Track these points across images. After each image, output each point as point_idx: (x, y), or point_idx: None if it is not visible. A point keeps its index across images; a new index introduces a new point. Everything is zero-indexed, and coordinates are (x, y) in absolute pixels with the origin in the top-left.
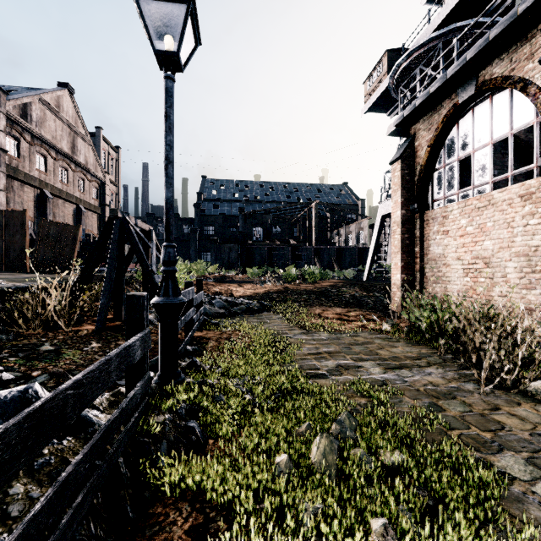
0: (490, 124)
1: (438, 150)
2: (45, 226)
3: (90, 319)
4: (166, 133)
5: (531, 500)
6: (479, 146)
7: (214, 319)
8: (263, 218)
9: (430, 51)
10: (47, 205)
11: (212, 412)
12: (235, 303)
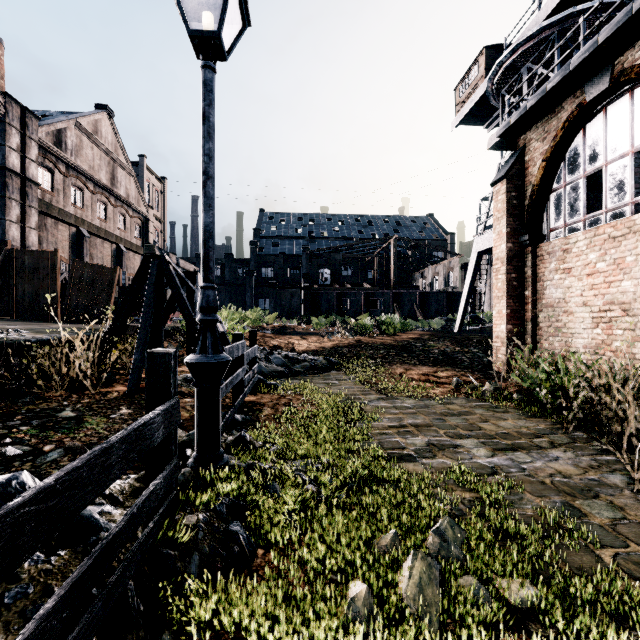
0: (631, 127)
1: (556, 165)
2: (78, 268)
3: (122, 379)
4: (205, 140)
5: None
6: (615, 157)
7: (271, 379)
8: (331, 257)
9: (541, 45)
10: (84, 245)
11: (263, 510)
12: (297, 359)
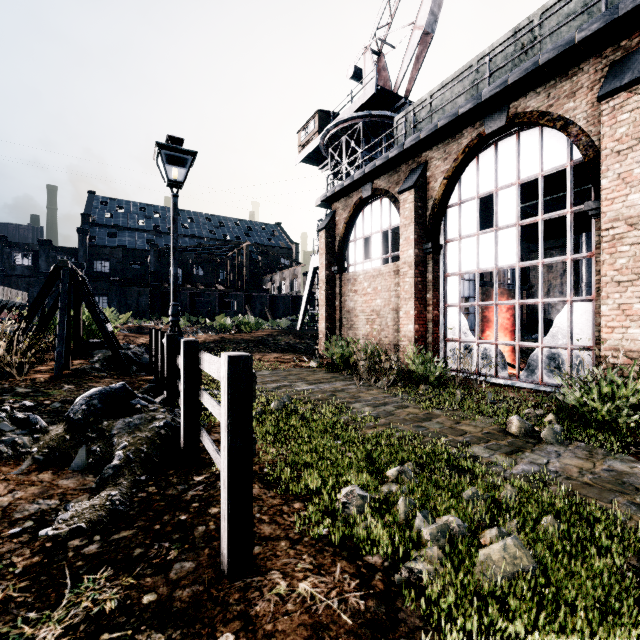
0: (381, 218)
1: (351, 227)
2: None
3: (30, 370)
4: (174, 232)
5: (358, 411)
6: (375, 231)
7: None
8: (183, 257)
9: (353, 127)
10: None
11: None
12: None
